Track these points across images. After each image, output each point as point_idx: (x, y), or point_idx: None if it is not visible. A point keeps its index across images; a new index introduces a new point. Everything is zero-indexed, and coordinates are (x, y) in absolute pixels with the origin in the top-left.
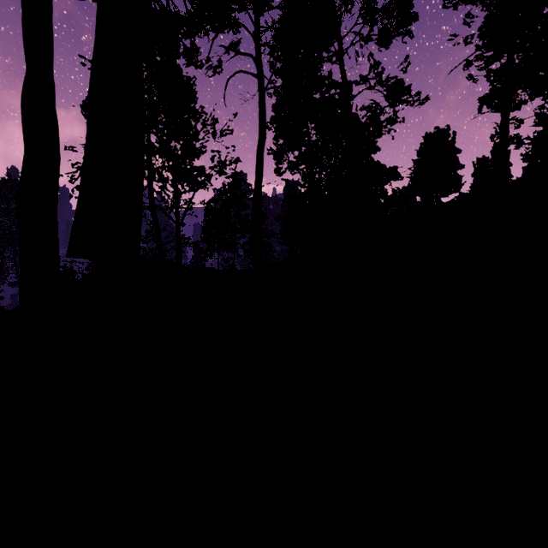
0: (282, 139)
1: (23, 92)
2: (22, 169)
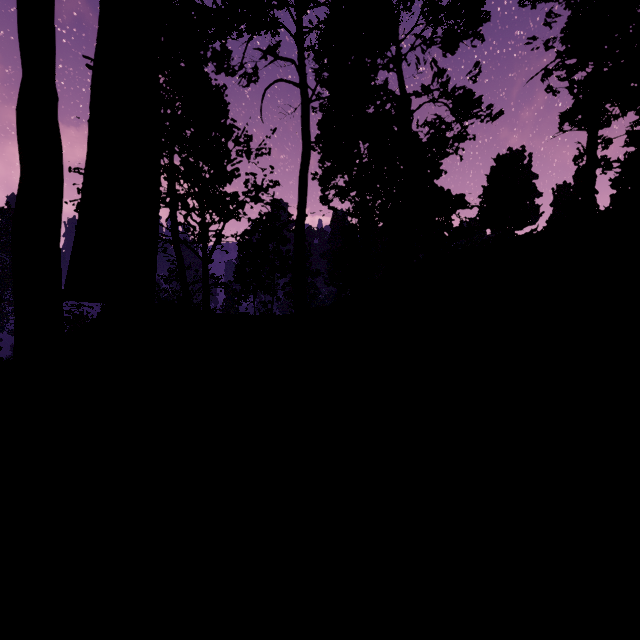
0: (329, 161)
1: (19, 102)
2: (18, 195)
